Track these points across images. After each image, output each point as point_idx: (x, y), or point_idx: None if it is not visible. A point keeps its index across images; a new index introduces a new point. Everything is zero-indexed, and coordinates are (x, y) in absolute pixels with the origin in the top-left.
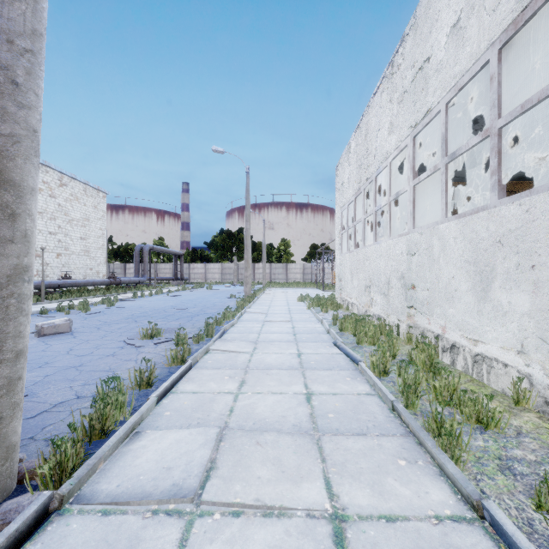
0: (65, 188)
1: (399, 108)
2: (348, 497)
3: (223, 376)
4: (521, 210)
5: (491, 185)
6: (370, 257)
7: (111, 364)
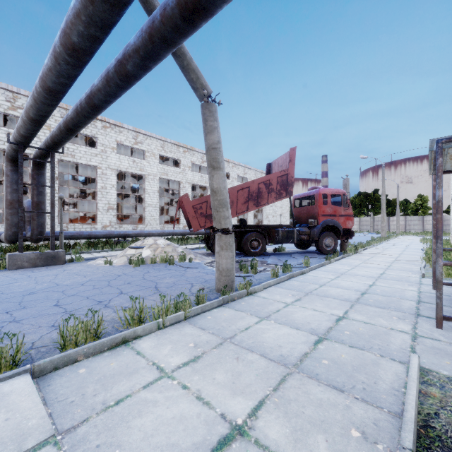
0: None
1: None
2: (402, 256)
3: (377, 250)
4: None
5: None
6: None
7: None
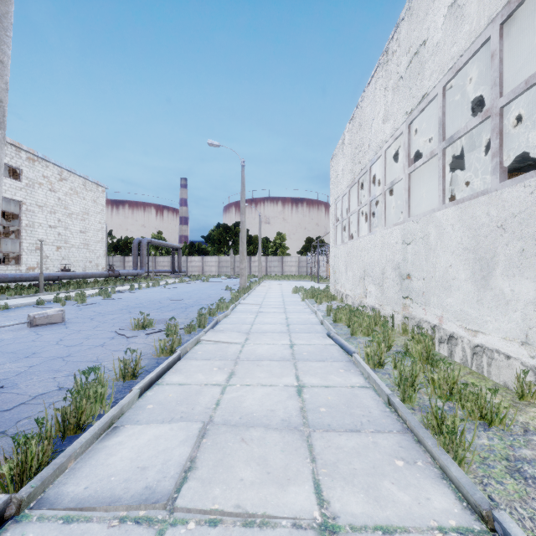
0: (65, 182)
1: (394, 95)
2: (340, 504)
3: (212, 367)
4: (526, 192)
5: (492, 168)
6: (364, 248)
7: (99, 354)
